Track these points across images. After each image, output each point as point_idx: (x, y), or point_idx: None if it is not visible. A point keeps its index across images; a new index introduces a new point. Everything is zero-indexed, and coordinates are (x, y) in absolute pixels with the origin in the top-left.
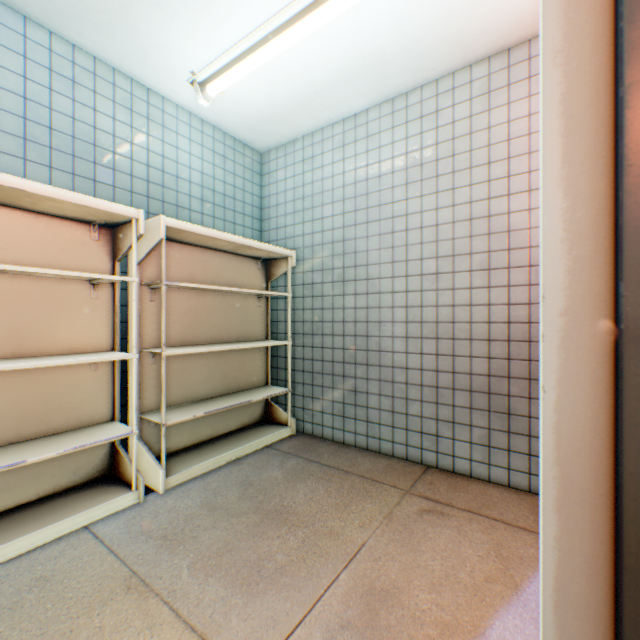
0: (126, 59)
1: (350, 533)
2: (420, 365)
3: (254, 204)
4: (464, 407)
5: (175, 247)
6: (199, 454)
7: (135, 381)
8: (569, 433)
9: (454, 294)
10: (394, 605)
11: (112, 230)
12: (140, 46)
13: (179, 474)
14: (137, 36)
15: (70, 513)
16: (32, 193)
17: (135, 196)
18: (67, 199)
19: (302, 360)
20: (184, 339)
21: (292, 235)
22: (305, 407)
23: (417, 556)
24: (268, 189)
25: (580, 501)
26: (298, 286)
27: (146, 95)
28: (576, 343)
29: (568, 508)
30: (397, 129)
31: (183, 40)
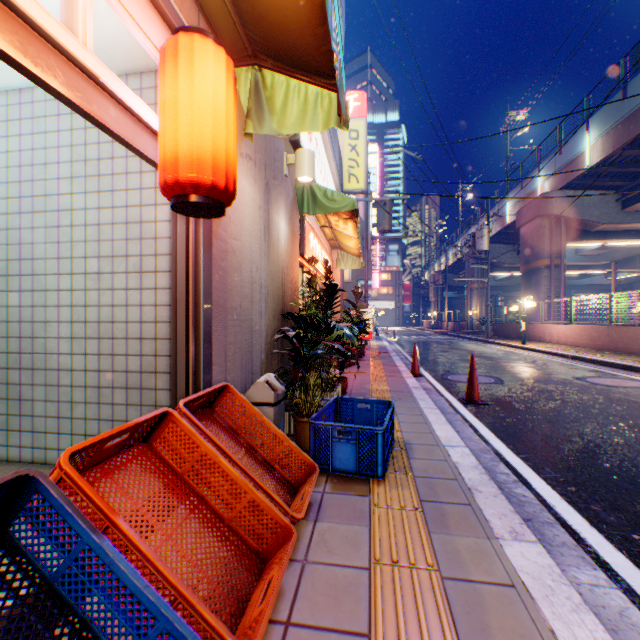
0: None
1: None
2: (86, 366)
3: None
4: (123, 404)
5: None
6: None
7: None
8: None
9: (115, 294)
10: None
11: None
12: None
13: None
14: None
15: None
16: None
17: None
18: None
19: None
20: None
21: None
22: None
23: None
24: None
25: None
26: None
27: None
28: None
29: None
30: (64, 118)
31: None
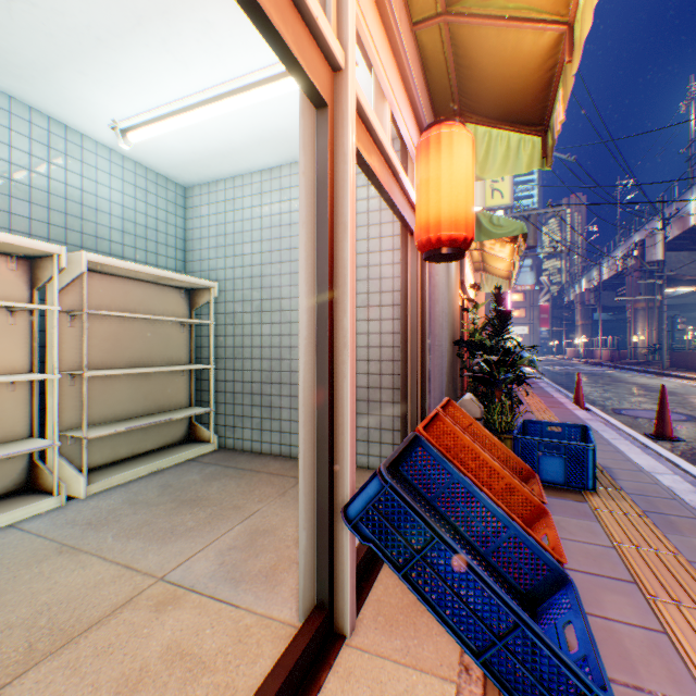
0: (45, 102)
1: (250, 505)
2: None
3: (178, 236)
4: None
5: (95, 277)
6: (121, 468)
7: (58, 398)
8: (308, 391)
9: None
10: (270, 535)
11: (30, 261)
12: (61, 96)
13: (101, 483)
14: (59, 89)
15: None
16: None
17: (53, 228)
18: None
19: (225, 382)
20: (105, 363)
21: (216, 268)
22: (228, 425)
23: (296, 512)
24: (193, 222)
25: (311, 420)
26: (221, 315)
27: (64, 132)
28: (310, 351)
29: (308, 424)
30: None
31: (105, 98)
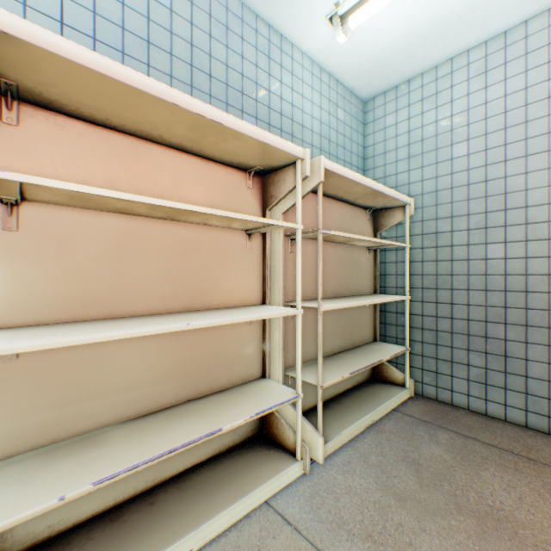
0: None
1: None
2: None
3: (358, 154)
4: None
5: (307, 196)
6: (335, 416)
7: (299, 339)
8: None
9: None
10: None
11: (261, 178)
12: None
13: (331, 441)
14: None
15: (250, 485)
16: (225, 127)
17: None
18: (252, 135)
19: (420, 316)
20: (313, 292)
21: (405, 182)
22: (424, 368)
23: None
24: (372, 137)
25: None
26: (414, 236)
27: (279, 42)
28: None
29: None
30: None
31: None
